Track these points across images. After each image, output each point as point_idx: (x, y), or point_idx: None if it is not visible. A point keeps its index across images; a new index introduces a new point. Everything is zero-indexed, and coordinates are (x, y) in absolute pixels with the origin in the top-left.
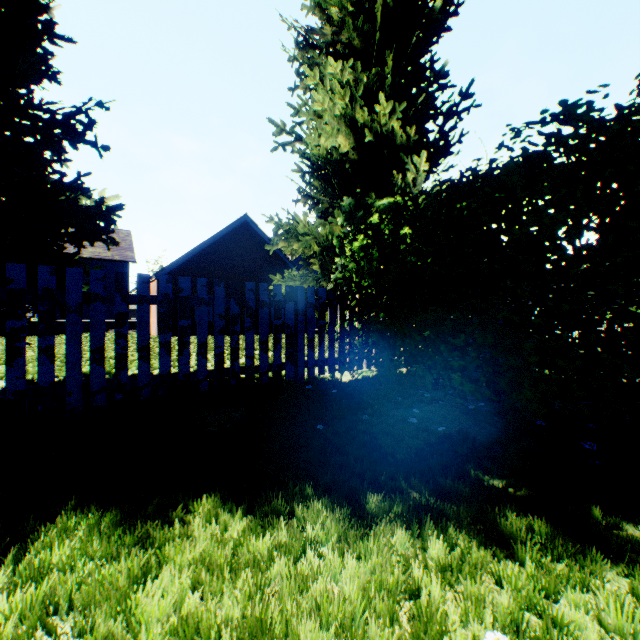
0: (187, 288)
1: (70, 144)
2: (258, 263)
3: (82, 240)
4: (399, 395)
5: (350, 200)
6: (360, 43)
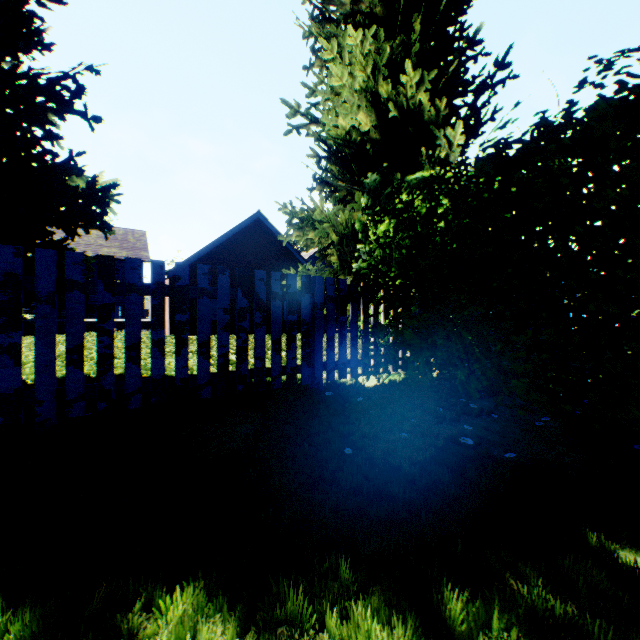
0: (185, 276)
1: (56, 113)
2: (271, 261)
3: (71, 224)
4: (438, 405)
5: (375, 177)
6: (382, 10)
